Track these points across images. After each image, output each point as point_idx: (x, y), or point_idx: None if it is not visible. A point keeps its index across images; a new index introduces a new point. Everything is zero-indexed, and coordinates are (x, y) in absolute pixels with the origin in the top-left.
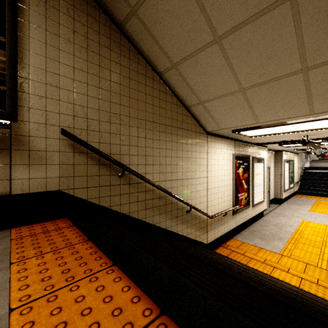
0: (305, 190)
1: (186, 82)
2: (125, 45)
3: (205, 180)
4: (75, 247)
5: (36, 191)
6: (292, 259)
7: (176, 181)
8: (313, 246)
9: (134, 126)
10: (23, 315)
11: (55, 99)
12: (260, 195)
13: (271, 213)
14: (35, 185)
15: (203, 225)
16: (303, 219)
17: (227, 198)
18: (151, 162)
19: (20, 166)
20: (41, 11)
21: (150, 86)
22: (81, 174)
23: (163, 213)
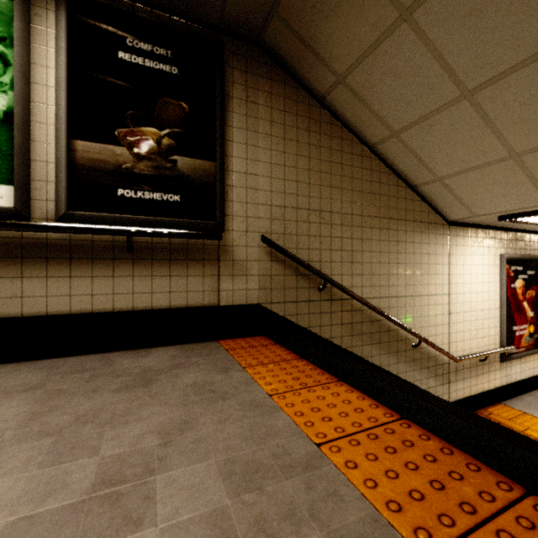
0: None
1: (413, 154)
2: (326, 120)
3: (446, 299)
4: (291, 362)
5: (238, 304)
6: None
7: (396, 299)
8: None
9: (336, 224)
10: (281, 399)
11: (254, 203)
12: None
13: None
14: (237, 297)
15: (442, 371)
16: None
17: (488, 331)
18: (359, 271)
19: (226, 277)
20: (242, 110)
21: (358, 167)
22: (278, 286)
23: (376, 344)
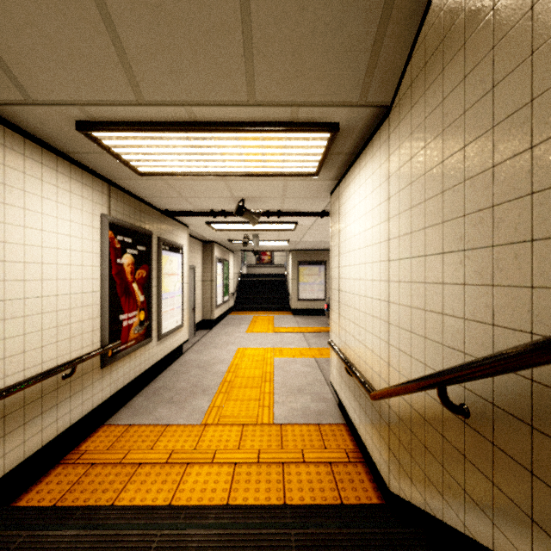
0: (242, 305)
1: None
2: None
3: None
4: None
5: None
6: (222, 425)
7: None
8: (251, 386)
9: None
10: None
11: None
12: (176, 315)
13: (197, 346)
14: None
15: None
16: (240, 346)
17: (82, 326)
18: None
19: None
20: None
21: None
22: None
23: None
